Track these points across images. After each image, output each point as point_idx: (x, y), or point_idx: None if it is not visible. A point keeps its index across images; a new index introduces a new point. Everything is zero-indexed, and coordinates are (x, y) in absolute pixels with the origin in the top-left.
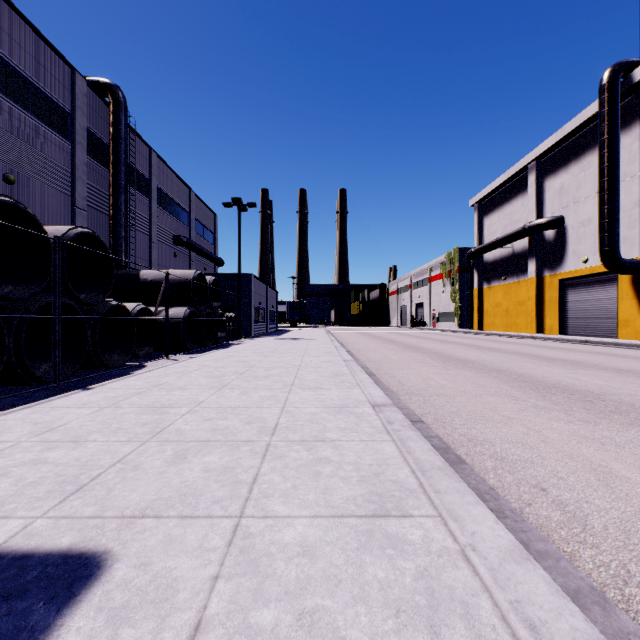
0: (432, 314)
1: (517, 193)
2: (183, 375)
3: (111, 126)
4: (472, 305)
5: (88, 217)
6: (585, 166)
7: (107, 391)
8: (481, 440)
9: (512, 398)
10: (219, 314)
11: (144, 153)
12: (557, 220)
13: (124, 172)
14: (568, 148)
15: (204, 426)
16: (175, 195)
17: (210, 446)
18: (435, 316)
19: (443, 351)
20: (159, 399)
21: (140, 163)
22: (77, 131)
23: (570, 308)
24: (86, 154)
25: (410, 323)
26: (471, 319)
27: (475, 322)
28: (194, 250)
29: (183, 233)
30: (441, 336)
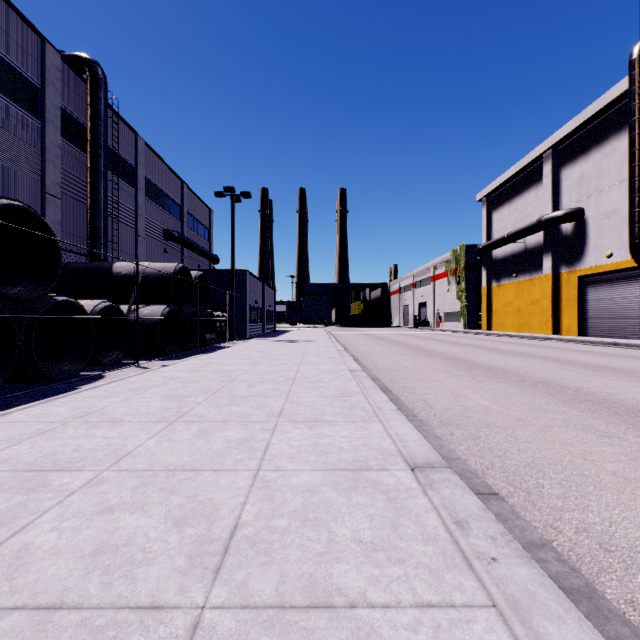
0: (436, 314)
1: (530, 185)
2: (134, 395)
3: (89, 105)
4: (479, 304)
5: (62, 206)
6: (609, 152)
7: None
8: (626, 548)
9: (598, 433)
10: (207, 313)
11: (130, 139)
12: (576, 212)
13: (103, 156)
14: (589, 134)
15: (85, 536)
16: (165, 187)
17: (44, 638)
18: (439, 316)
19: (460, 355)
20: (61, 447)
21: (125, 150)
22: (48, 108)
23: (591, 307)
24: (59, 135)
25: (413, 323)
26: (478, 319)
27: (483, 322)
28: (186, 246)
29: (174, 228)
30: (449, 337)
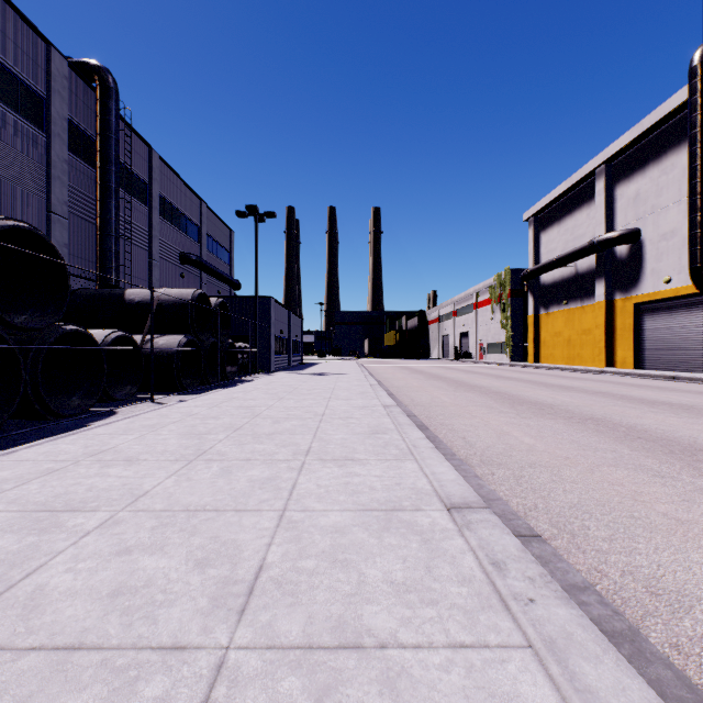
0: (479, 345)
1: (581, 203)
2: (149, 432)
3: (98, 117)
4: (526, 334)
5: (70, 226)
6: (667, 168)
7: (3, 467)
8: (674, 591)
9: (650, 472)
10: (228, 344)
11: (143, 154)
12: (632, 233)
13: (115, 173)
14: (645, 148)
15: (102, 577)
16: (182, 205)
17: (63, 678)
18: (482, 347)
19: (505, 390)
20: (73, 487)
21: (138, 165)
22: (54, 120)
23: (648, 337)
24: (66, 149)
25: (454, 355)
26: (525, 350)
27: (530, 354)
28: (205, 270)
29: (192, 250)
30: (493, 370)
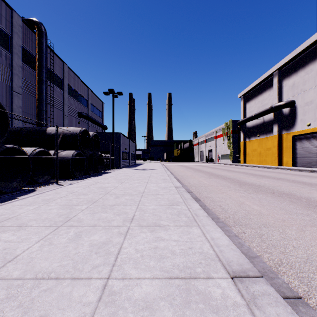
0: (217, 155)
1: (266, 89)
2: (44, 204)
3: (37, 45)
4: (239, 150)
5: (22, 98)
6: (308, 71)
7: None
8: None
9: None
10: (99, 155)
11: (60, 65)
12: (291, 102)
13: (45, 72)
14: (297, 62)
15: None
16: (79, 90)
17: None
18: (219, 156)
19: (233, 177)
20: None
21: (57, 70)
22: (14, 46)
23: (298, 151)
24: (21, 61)
25: (205, 160)
26: (239, 158)
27: (241, 159)
28: (90, 120)
29: (84, 111)
30: (225, 167)
